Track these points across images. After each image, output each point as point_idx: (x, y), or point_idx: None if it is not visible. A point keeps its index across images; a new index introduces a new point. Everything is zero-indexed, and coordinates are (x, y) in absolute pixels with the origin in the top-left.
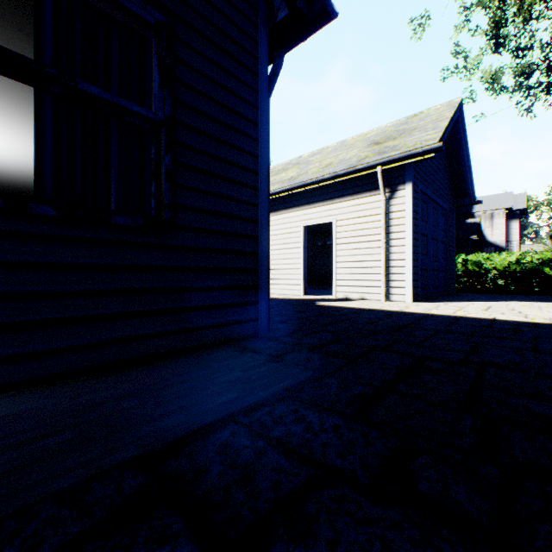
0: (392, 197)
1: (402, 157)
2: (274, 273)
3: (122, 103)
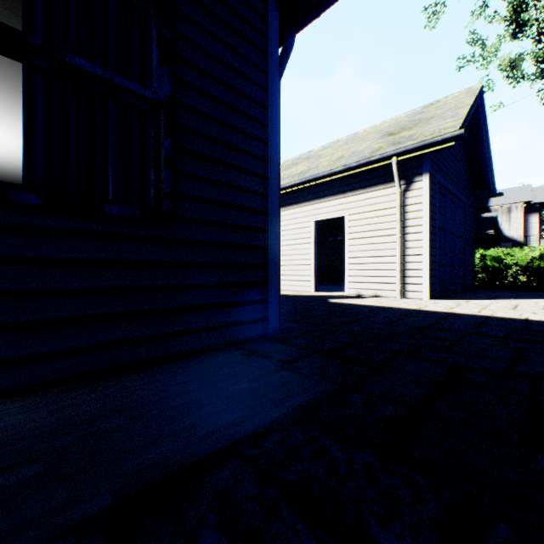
0: (408, 190)
1: (419, 146)
2: (284, 269)
3: (116, 80)
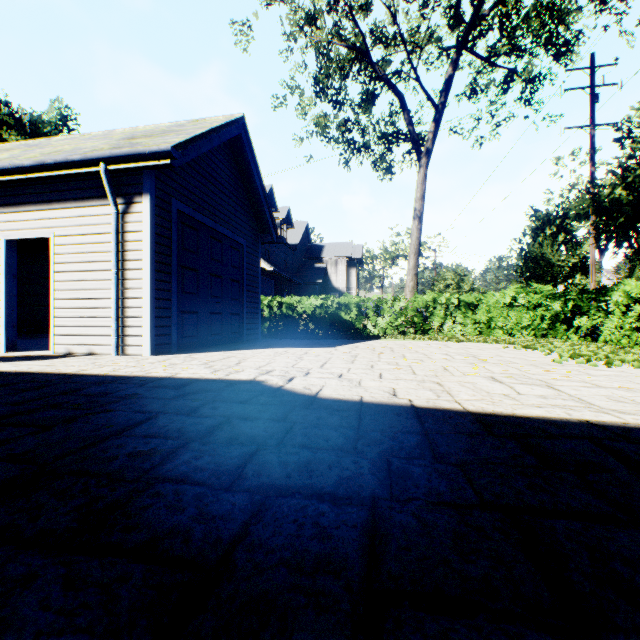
0: (129, 212)
1: (128, 155)
2: None
3: None
